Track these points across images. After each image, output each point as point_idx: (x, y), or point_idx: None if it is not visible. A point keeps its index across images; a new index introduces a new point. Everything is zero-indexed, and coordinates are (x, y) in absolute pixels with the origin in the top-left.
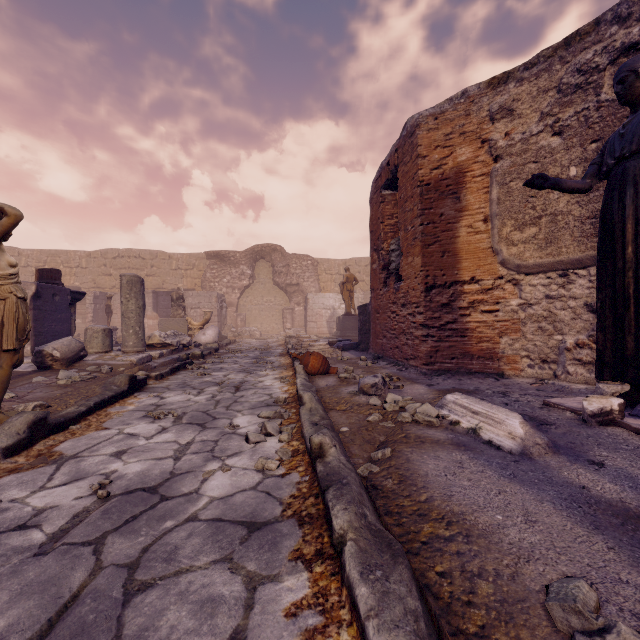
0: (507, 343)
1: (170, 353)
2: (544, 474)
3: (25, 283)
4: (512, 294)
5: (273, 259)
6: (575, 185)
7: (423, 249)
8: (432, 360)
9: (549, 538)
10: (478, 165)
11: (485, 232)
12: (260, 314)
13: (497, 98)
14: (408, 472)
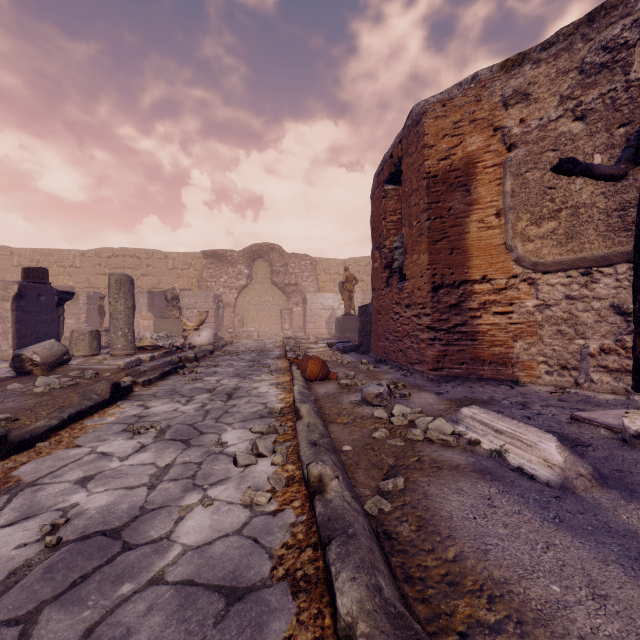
0: (522, 347)
1: (162, 356)
2: (597, 517)
3: (7, 282)
4: (528, 294)
5: (271, 258)
6: (609, 171)
7: (430, 246)
8: (440, 365)
9: (632, 627)
10: (490, 155)
11: (498, 227)
12: (258, 314)
13: (511, 82)
14: (427, 513)
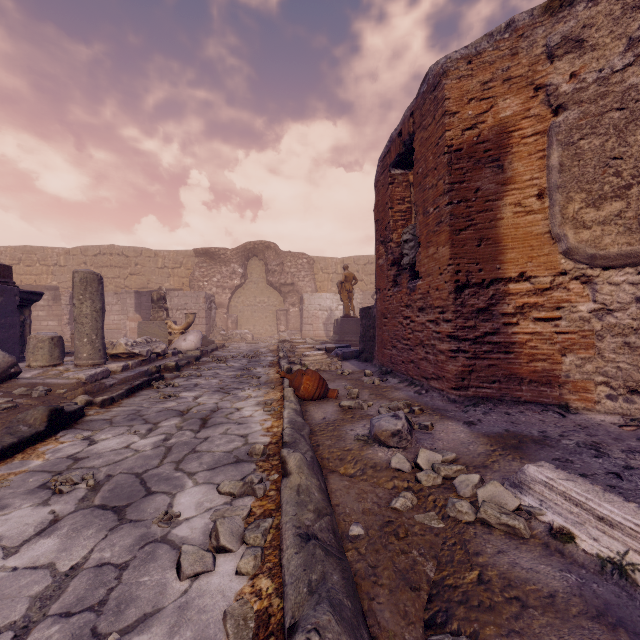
0: (573, 363)
1: (138, 364)
2: None
3: None
4: (581, 296)
5: (266, 257)
6: None
7: (452, 236)
8: (464, 383)
9: None
10: (529, 121)
11: (540, 211)
12: (253, 315)
13: (558, 27)
14: None
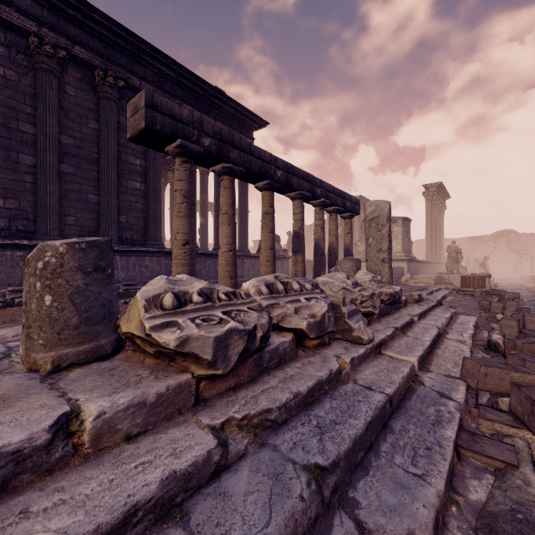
0: None
1: None
2: None
3: None
4: None
5: (508, 237)
6: None
7: None
8: None
9: None
10: None
11: None
12: (499, 265)
13: None
14: None
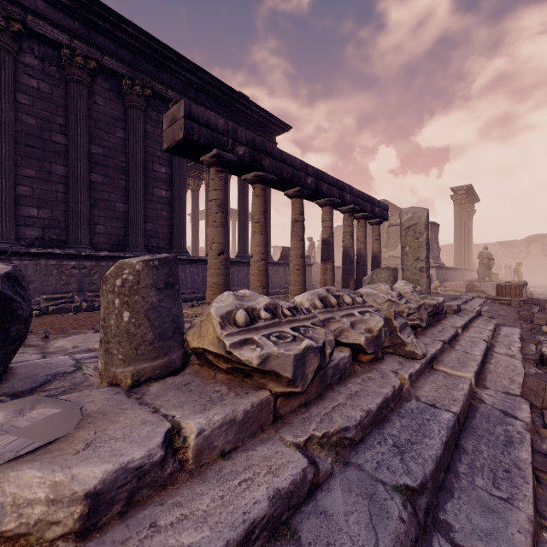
0: None
1: None
2: None
3: None
4: None
5: (542, 242)
6: None
7: None
8: None
9: None
10: None
11: None
12: (532, 272)
13: None
14: None
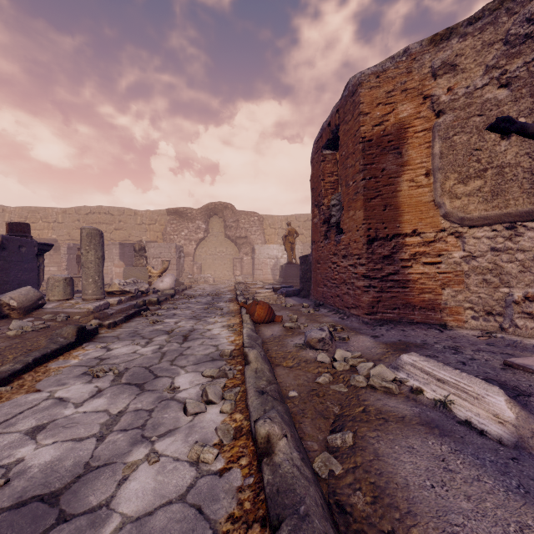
0: (450, 295)
1: (128, 300)
2: None
3: None
4: (455, 246)
5: (225, 215)
6: None
7: (365, 203)
8: (374, 310)
9: None
10: (420, 121)
11: (427, 186)
12: (213, 263)
13: (439, 54)
14: (381, 479)
